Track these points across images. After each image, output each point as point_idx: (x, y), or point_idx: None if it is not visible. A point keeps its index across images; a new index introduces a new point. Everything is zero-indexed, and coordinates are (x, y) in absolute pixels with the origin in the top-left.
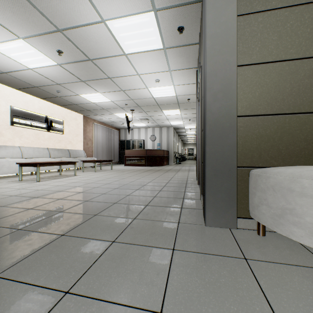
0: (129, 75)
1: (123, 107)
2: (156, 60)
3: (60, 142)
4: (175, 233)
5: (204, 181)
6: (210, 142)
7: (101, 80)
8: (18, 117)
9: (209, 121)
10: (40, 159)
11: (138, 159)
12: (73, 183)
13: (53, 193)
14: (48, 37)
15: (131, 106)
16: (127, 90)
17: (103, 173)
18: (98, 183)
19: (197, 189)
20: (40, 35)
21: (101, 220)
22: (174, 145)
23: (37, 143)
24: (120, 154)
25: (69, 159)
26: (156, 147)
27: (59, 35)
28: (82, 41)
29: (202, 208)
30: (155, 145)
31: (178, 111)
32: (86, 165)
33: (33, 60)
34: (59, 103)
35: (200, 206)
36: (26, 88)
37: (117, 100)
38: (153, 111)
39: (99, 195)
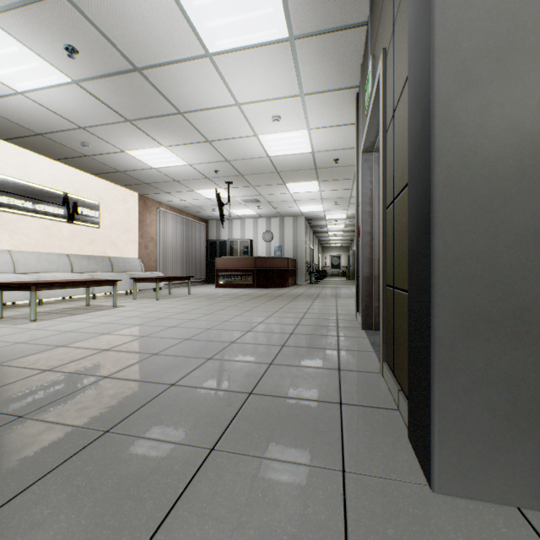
0: (219, 106)
1: (212, 177)
2: (274, 69)
3: (94, 242)
4: (340, 533)
5: (424, 346)
6: (447, 223)
7: (164, 118)
8: (7, 193)
9: (444, 154)
10: (49, 275)
11: (240, 275)
12: (101, 324)
13: (43, 352)
14: (40, 11)
15: (226, 176)
16: (218, 141)
17: (172, 303)
18: (152, 324)
19: (365, 342)
20: (21, 7)
21: (113, 456)
22: (306, 250)
23: (48, 244)
24: (208, 266)
25: (109, 275)
26: (274, 253)
27: (63, 5)
28: (114, 22)
29: (395, 406)
30: (272, 250)
31: (315, 185)
32: (142, 285)
33: (22, 73)
34: (91, 170)
35: (387, 396)
36: (22, 137)
37: (199, 161)
38: (268, 184)
39: (143, 360)
